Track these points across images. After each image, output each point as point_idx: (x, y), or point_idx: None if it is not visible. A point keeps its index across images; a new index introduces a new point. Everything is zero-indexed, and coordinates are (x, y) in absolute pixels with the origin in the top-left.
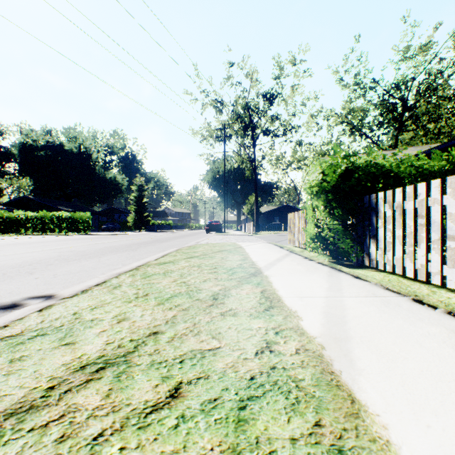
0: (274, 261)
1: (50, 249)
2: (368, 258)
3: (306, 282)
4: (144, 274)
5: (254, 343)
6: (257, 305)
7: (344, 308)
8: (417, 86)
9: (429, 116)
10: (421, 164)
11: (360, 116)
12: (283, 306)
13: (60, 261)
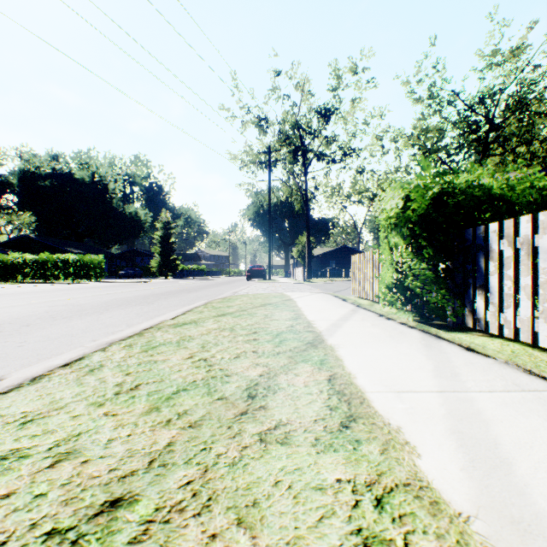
0: (338, 321)
1: (41, 301)
2: (472, 317)
3: (395, 359)
4: (148, 344)
5: (334, 544)
6: (325, 412)
7: (484, 419)
8: (506, 99)
9: (520, 136)
10: (544, 185)
11: (436, 138)
12: (372, 414)
13: (43, 320)
